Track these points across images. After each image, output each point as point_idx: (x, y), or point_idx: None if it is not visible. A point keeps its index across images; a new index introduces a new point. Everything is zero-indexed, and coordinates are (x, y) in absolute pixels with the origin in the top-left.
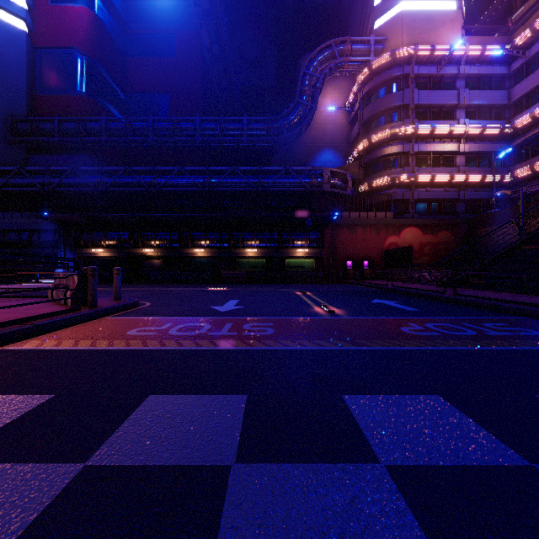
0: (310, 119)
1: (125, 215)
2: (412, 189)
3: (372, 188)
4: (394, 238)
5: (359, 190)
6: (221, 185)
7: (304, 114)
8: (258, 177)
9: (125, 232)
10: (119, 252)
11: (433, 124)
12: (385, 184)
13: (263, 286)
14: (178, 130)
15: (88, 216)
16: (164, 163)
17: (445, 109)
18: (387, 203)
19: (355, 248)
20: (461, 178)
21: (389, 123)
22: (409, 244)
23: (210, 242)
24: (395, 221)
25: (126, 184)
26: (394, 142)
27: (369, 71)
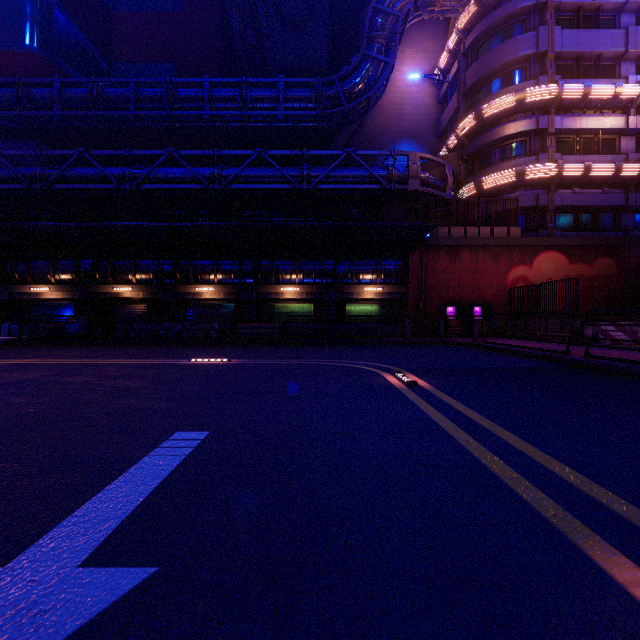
0: (383, 84)
1: (66, 224)
2: (551, 190)
3: (483, 190)
4: (523, 269)
5: (459, 197)
6: (239, 181)
7: (374, 77)
8: (302, 168)
9: (86, 260)
10: (75, 291)
11: (587, 82)
12: (505, 183)
13: (307, 353)
14: (176, 99)
15: (4, 227)
16: (166, 165)
17: (603, 61)
18: (508, 214)
19: (460, 284)
20: (633, 172)
21: (511, 86)
22: (547, 279)
23: (223, 275)
24: (524, 240)
25: (83, 179)
26: (520, 116)
27: (477, 5)
